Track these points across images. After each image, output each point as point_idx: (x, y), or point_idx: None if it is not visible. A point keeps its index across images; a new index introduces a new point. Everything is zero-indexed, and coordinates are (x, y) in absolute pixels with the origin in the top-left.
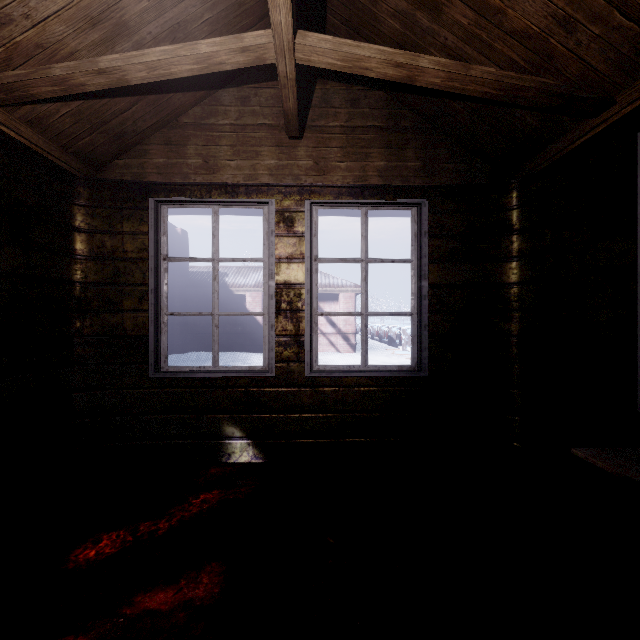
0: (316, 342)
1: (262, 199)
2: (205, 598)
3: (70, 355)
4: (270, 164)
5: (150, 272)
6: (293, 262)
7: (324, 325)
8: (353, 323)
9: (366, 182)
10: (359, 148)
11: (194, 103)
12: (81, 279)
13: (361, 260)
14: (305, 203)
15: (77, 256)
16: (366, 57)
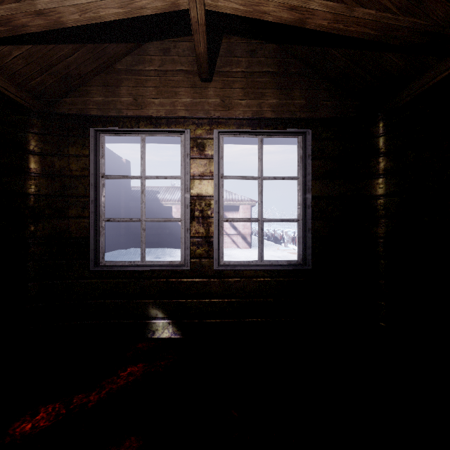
0: (222, 242)
1: (179, 129)
2: None
3: (25, 253)
4: (186, 101)
5: (91, 187)
6: (204, 179)
7: (228, 228)
8: (249, 227)
9: (262, 116)
10: (256, 89)
11: (126, 53)
12: (35, 192)
13: (258, 177)
14: (214, 132)
15: (31, 174)
16: (265, 1)
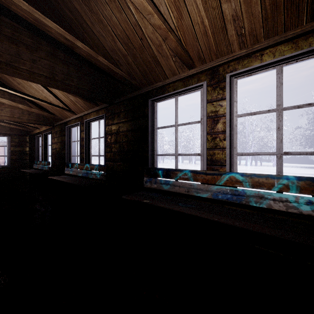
0: None
1: None
2: None
3: None
4: None
5: None
6: None
7: None
8: (3, 158)
9: None
10: None
11: None
12: None
13: None
14: None
15: None
16: None
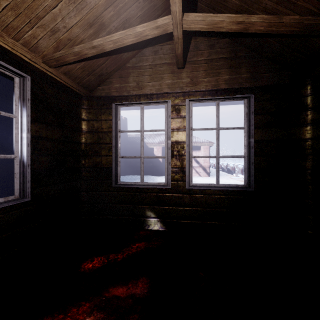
0: (191, 171)
1: (164, 100)
2: (140, 294)
3: (80, 175)
4: (168, 82)
5: (113, 138)
6: (180, 131)
7: (193, 162)
8: (208, 161)
9: (218, 87)
10: (214, 70)
11: (132, 56)
12: (84, 141)
13: (215, 128)
14: (186, 100)
15: (83, 131)
16: (220, 21)
